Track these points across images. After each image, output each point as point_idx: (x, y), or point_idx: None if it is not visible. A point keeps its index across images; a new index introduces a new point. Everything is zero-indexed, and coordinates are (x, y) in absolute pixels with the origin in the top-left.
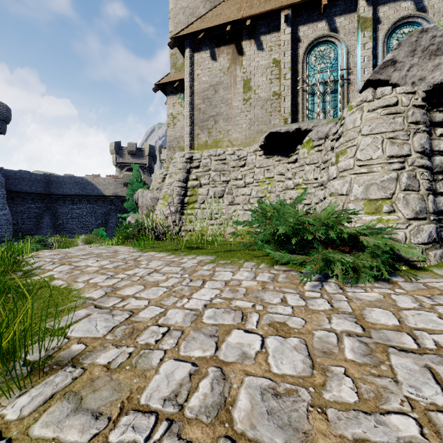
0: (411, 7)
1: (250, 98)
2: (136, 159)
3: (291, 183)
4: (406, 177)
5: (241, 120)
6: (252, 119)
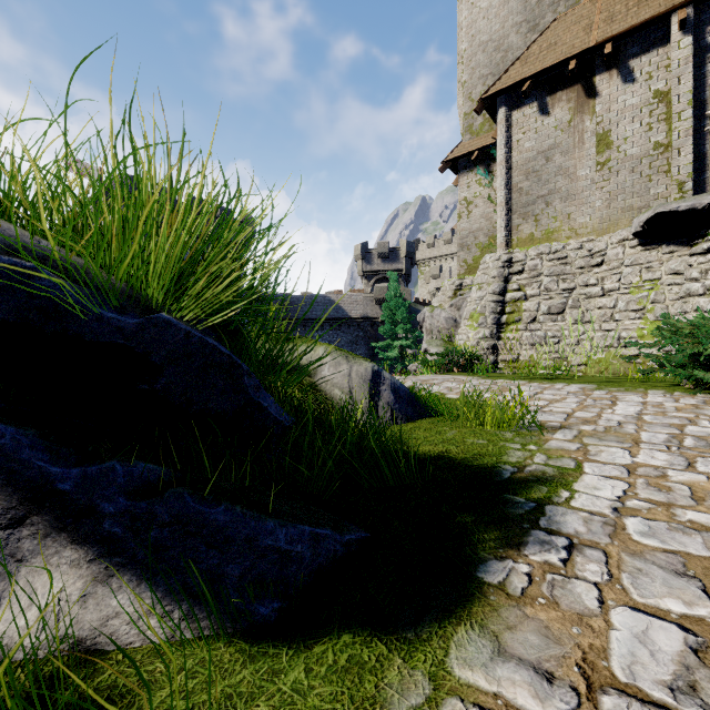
0: None
1: (610, 160)
2: (388, 264)
3: (699, 286)
4: None
5: (592, 195)
6: (612, 191)
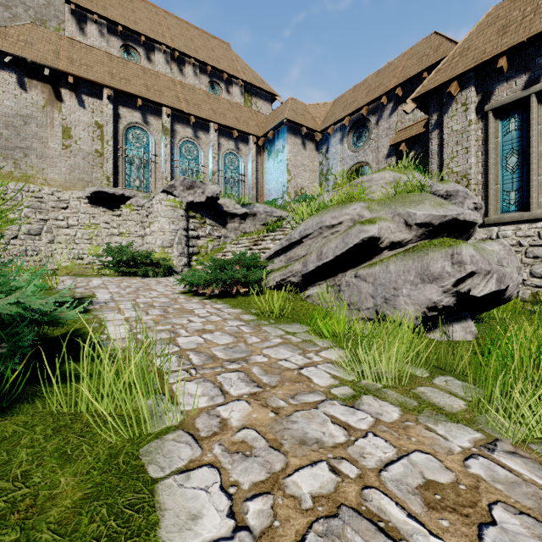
0: (192, 133)
1: (71, 146)
2: None
3: (117, 231)
4: (178, 239)
5: (60, 163)
6: (73, 166)
